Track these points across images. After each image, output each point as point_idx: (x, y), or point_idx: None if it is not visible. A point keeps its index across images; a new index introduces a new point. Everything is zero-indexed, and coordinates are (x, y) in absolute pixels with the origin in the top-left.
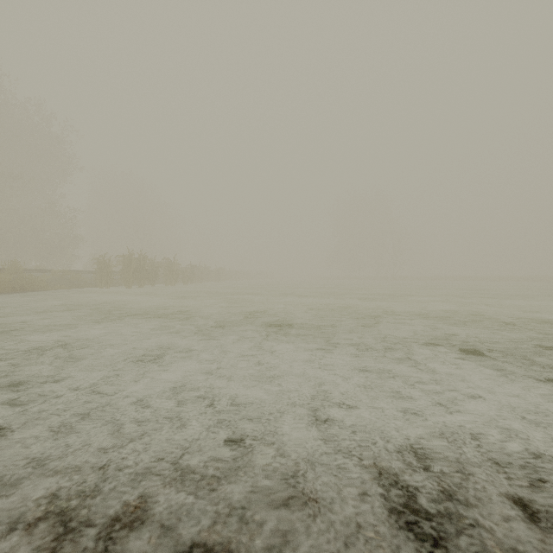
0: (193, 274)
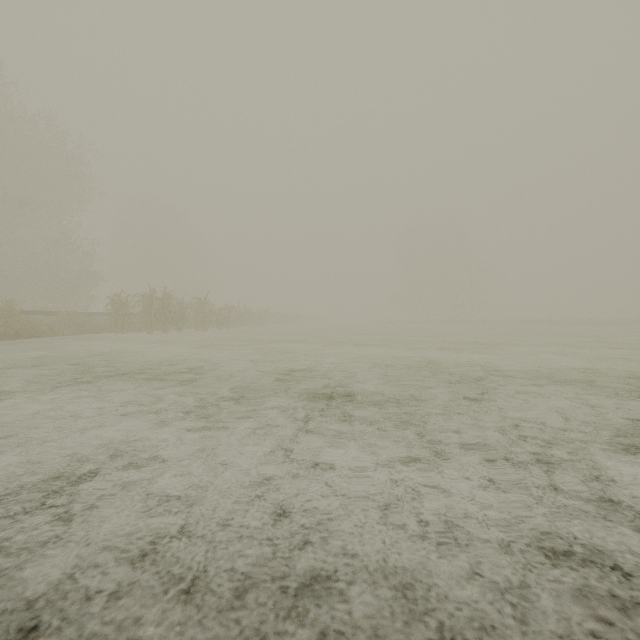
0: (230, 317)
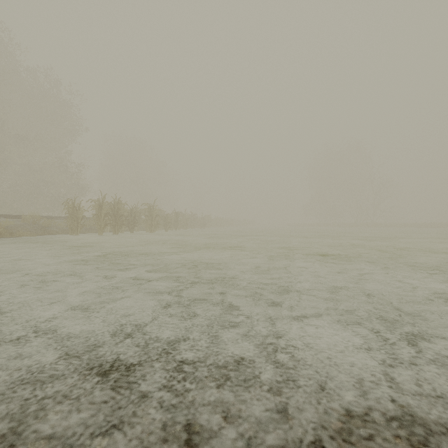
0: (177, 220)
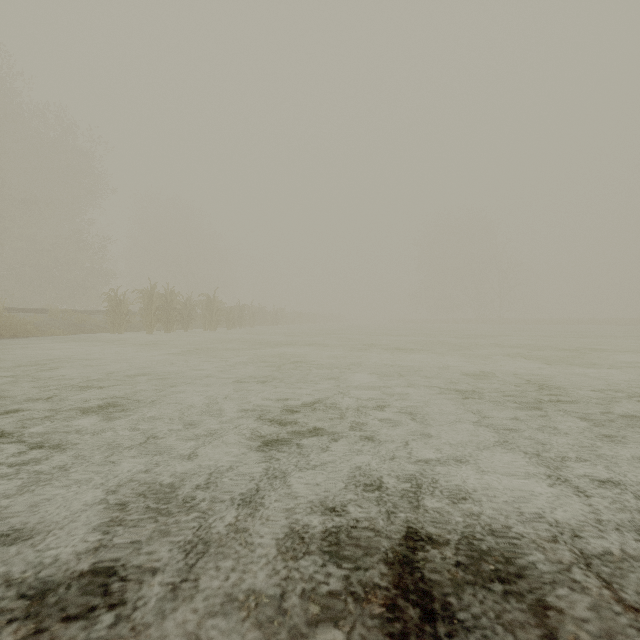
0: (243, 315)
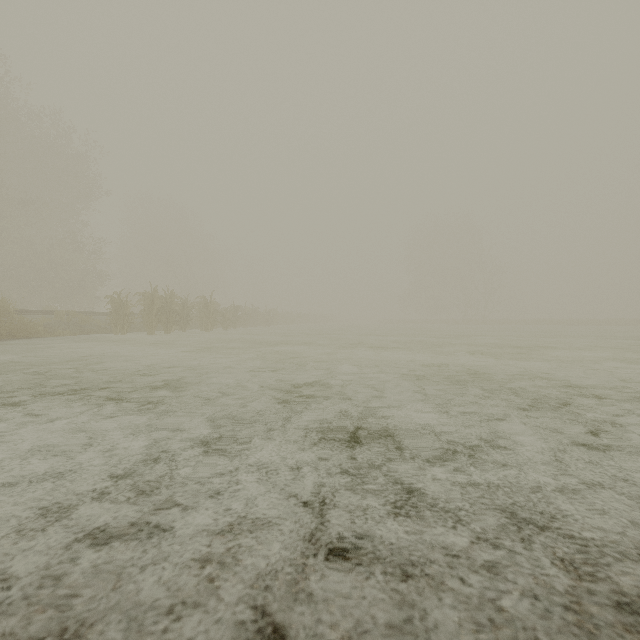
0: (237, 316)
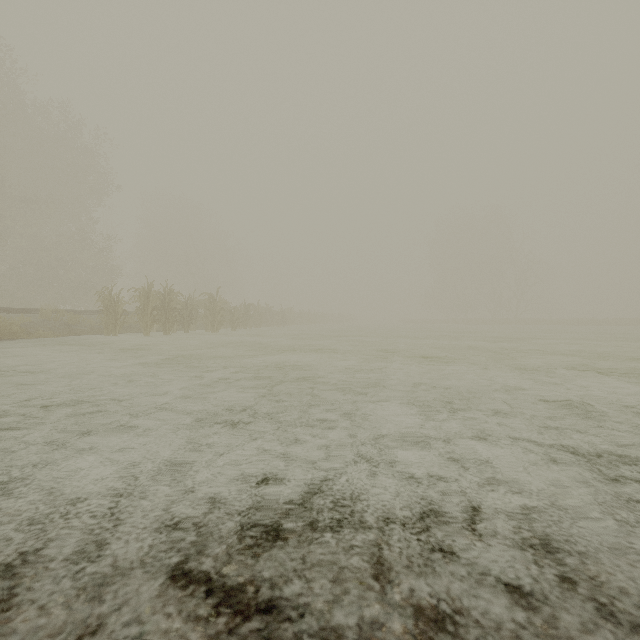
0: (248, 316)
